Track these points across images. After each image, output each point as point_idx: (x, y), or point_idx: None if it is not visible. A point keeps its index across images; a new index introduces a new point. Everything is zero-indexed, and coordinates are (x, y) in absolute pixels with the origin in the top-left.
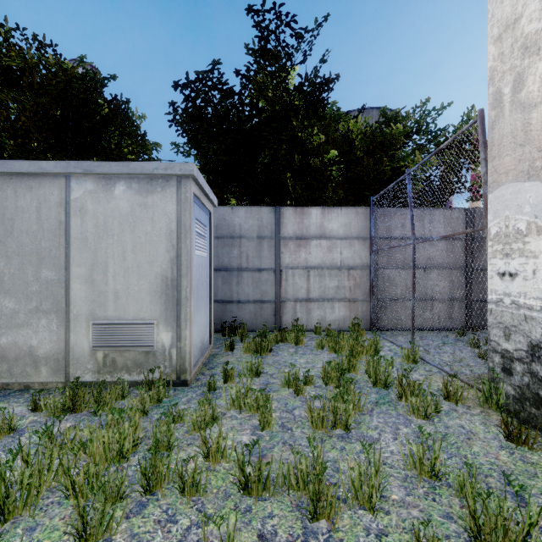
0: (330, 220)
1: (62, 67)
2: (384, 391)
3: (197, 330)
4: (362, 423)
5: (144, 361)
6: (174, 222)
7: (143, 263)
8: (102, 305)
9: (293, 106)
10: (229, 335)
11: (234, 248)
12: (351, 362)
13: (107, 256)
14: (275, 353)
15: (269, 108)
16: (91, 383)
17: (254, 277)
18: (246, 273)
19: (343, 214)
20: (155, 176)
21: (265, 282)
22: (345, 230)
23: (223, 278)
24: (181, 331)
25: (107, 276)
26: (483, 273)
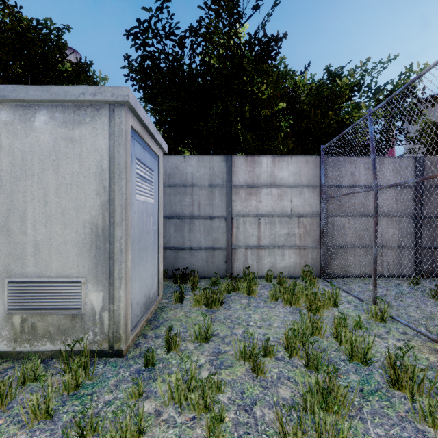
0: (281, 169)
1: (16, 18)
2: (365, 369)
3: (139, 285)
4: (356, 437)
5: (70, 326)
6: (106, 159)
7: (69, 209)
8: (20, 259)
9: (244, 58)
10: (179, 286)
11: (186, 196)
12: (314, 323)
13: (26, 200)
14: (227, 306)
15: (221, 66)
16: (6, 353)
17: (206, 224)
18: (198, 221)
19: (293, 163)
20: (83, 104)
21: (216, 229)
22: (296, 179)
23: (176, 225)
24: (114, 291)
25: (25, 224)
26: (433, 221)
